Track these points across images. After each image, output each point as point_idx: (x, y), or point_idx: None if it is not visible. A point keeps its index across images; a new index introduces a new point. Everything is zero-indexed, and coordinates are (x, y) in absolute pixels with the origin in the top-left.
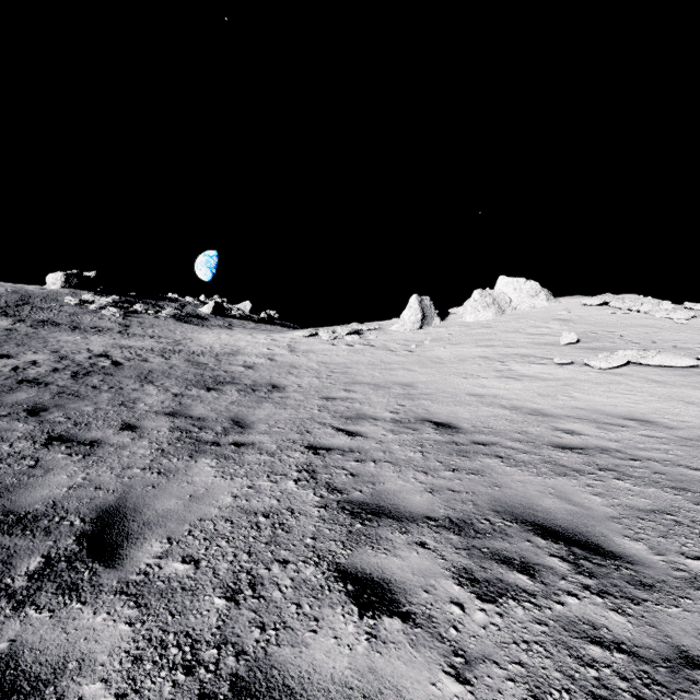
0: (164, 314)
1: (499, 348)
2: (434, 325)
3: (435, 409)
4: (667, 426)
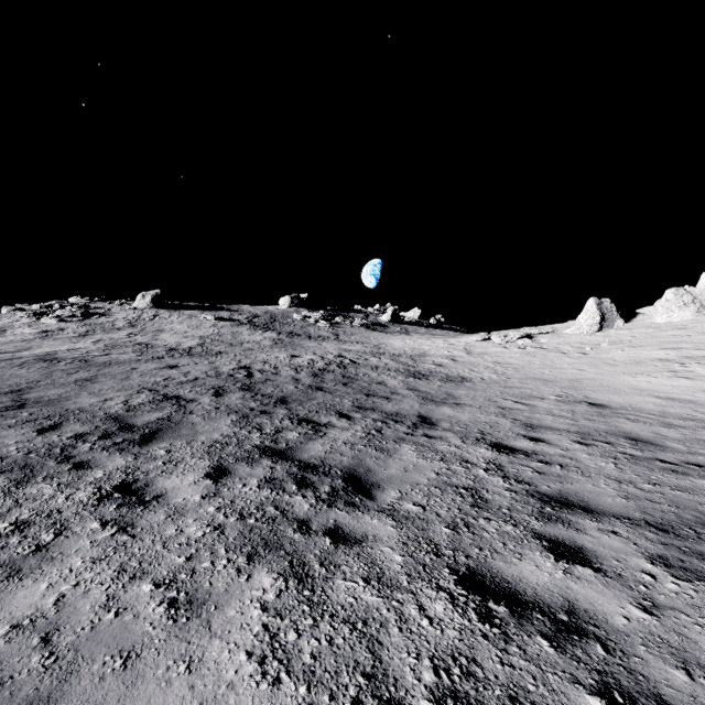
0: (356, 324)
1: (685, 350)
2: (616, 327)
3: (593, 396)
4: None
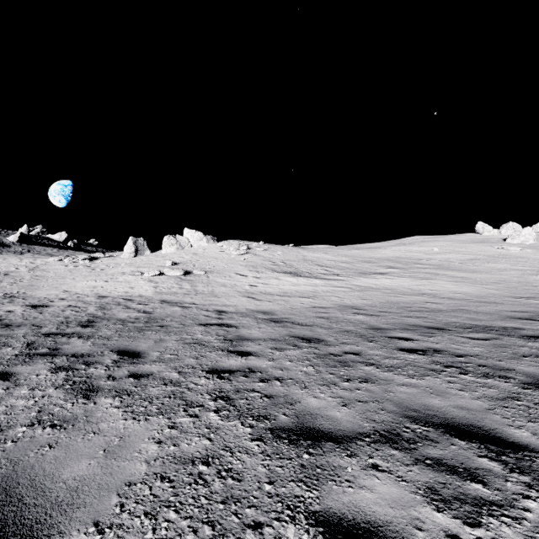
0: None
1: (140, 268)
2: (146, 255)
3: (29, 292)
4: (99, 294)
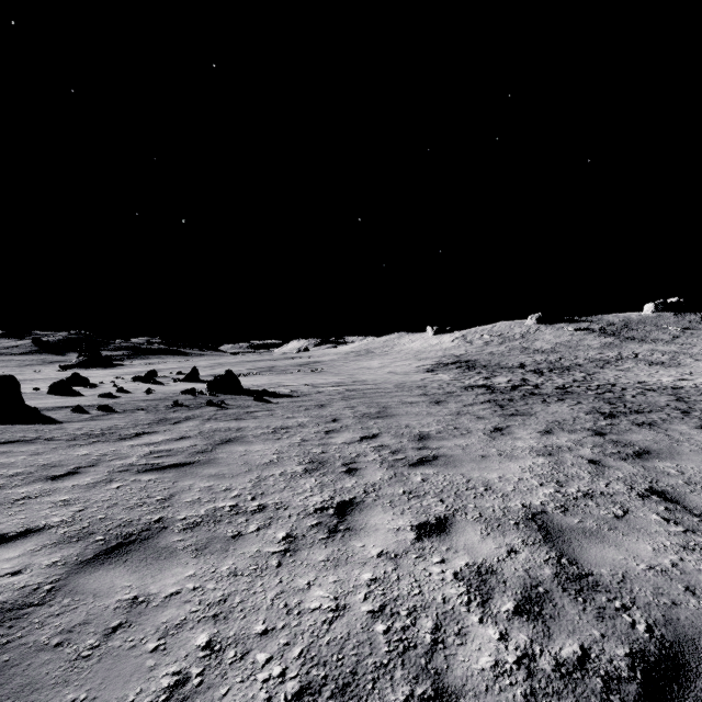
0: None
1: None
2: None
3: None
4: None
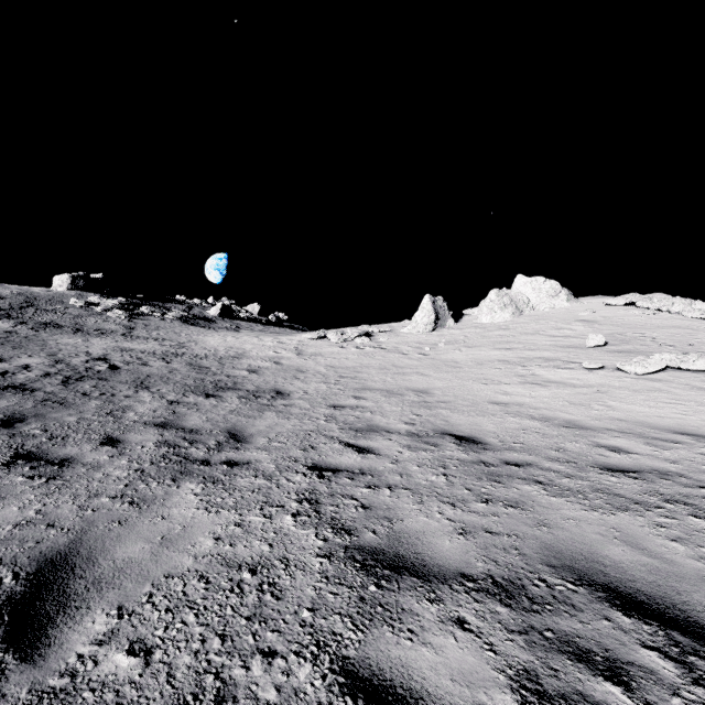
0: (170, 316)
1: (519, 351)
2: (448, 327)
3: (456, 420)
4: None
